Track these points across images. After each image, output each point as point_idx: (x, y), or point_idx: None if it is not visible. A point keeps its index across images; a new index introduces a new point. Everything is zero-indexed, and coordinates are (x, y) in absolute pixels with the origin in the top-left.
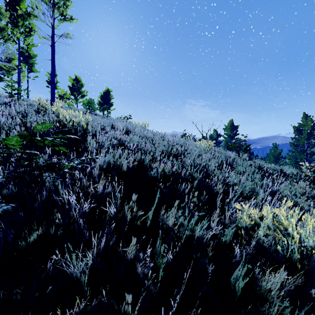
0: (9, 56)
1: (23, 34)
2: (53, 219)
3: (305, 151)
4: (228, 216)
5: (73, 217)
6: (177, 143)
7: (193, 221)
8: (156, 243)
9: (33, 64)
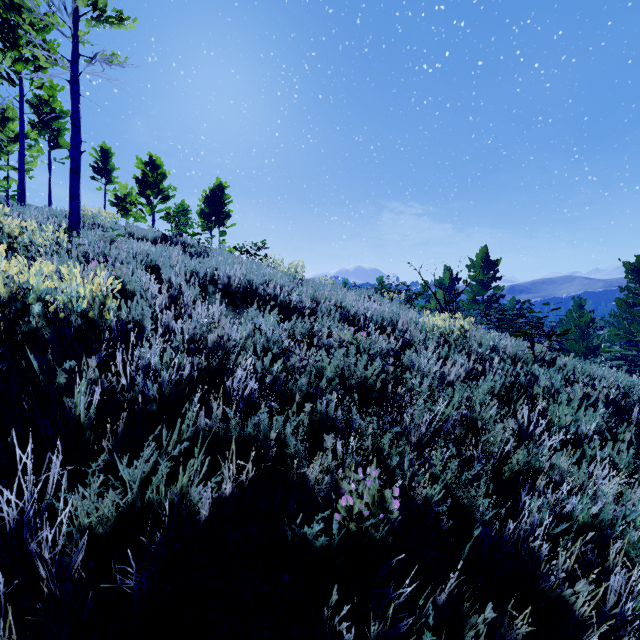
0: None
1: (31, 63)
2: None
3: None
4: None
5: None
6: (376, 322)
7: None
8: None
9: (60, 131)
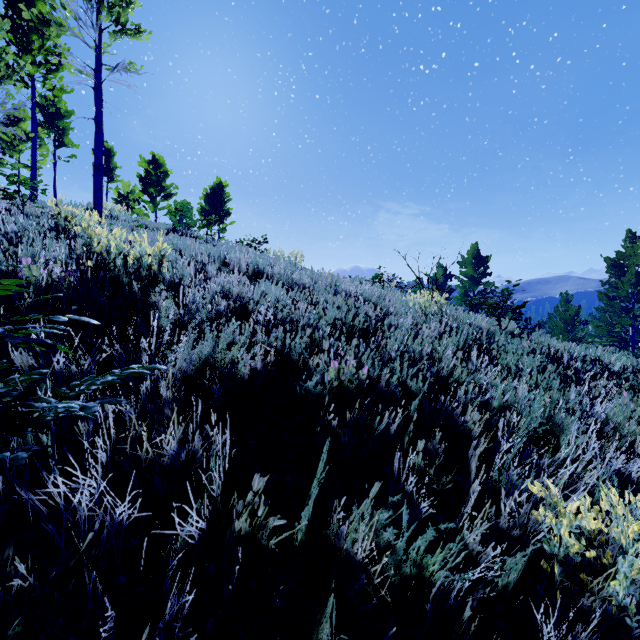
0: (8, 113)
1: (43, 67)
2: (8, 574)
3: (632, 310)
4: (508, 509)
5: (85, 540)
6: (366, 298)
7: (422, 543)
8: (319, 618)
9: (65, 131)
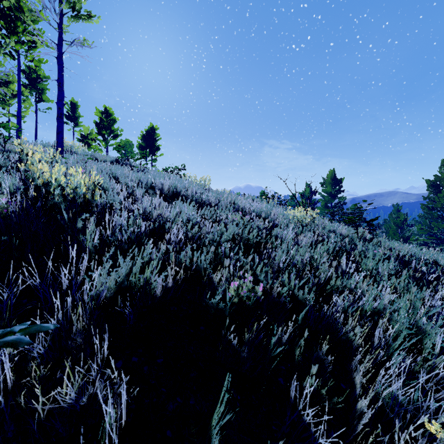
0: None
1: (25, 44)
2: None
3: None
4: (402, 441)
5: None
6: (257, 213)
7: None
8: None
9: (43, 90)
